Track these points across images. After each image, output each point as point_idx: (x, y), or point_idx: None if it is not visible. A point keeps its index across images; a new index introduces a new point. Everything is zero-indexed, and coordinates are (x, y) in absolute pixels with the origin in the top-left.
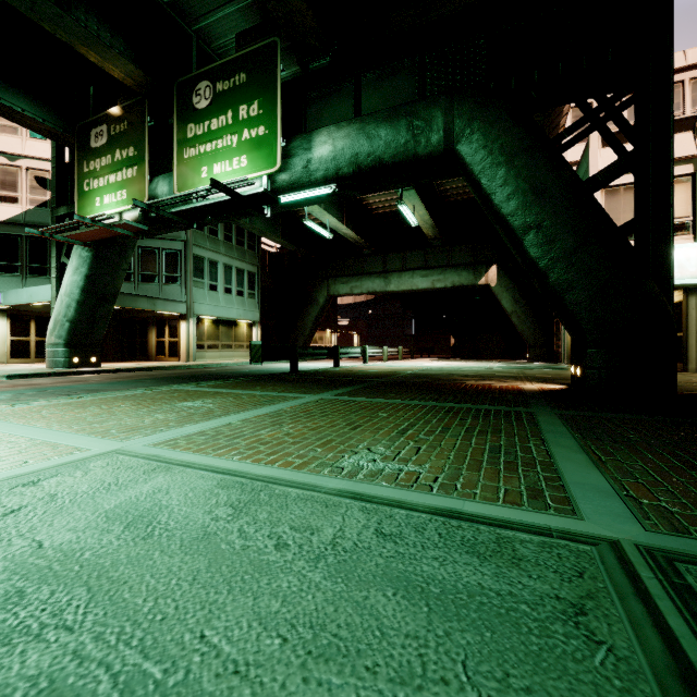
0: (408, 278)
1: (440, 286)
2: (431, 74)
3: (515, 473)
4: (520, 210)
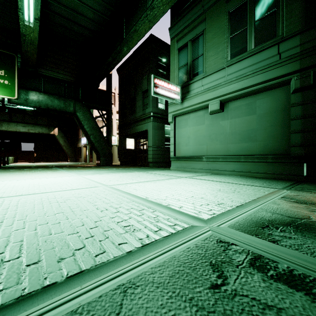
0: (14, 125)
1: (32, 132)
2: (67, 90)
3: (108, 168)
4: (90, 130)
